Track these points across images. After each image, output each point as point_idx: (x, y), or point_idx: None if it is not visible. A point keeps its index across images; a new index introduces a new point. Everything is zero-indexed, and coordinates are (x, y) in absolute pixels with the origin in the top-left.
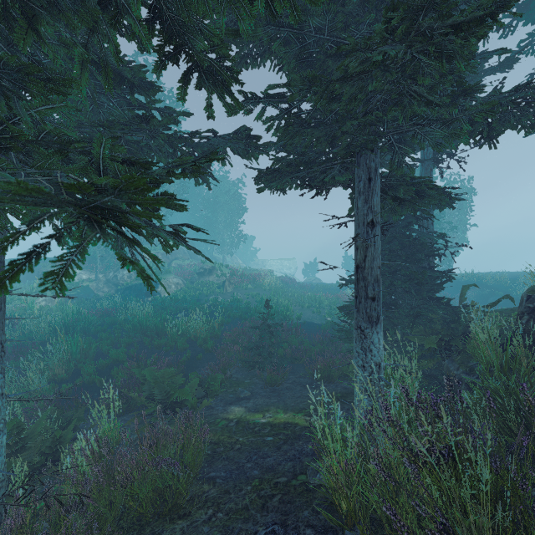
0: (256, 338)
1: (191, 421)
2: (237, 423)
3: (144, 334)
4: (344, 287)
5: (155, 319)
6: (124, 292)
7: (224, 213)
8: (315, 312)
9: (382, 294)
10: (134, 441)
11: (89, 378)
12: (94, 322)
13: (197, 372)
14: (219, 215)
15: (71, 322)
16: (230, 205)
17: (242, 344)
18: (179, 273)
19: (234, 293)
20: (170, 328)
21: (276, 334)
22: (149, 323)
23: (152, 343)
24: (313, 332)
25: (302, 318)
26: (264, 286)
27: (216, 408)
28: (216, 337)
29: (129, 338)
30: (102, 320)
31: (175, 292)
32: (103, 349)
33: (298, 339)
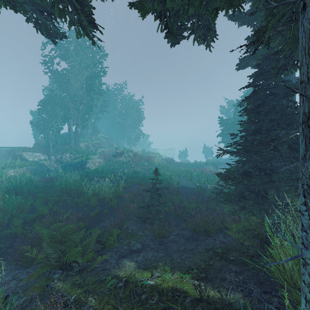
0: (148, 198)
1: (58, 309)
2: (126, 285)
3: (68, 195)
4: (205, 165)
5: (76, 184)
6: (66, 167)
7: (130, 120)
8: (188, 180)
9: (259, 161)
10: (19, 306)
11: (15, 229)
12: (37, 186)
13: (102, 225)
14: (127, 121)
15: (22, 186)
16: (134, 115)
17: (138, 202)
18: (101, 156)
19: (135, 168)
20: (87, 190)
21: (163, 196)
22: (72, 187)
23: (72, 201)
24: (188, 193)
25: (180, 184)
26: (155, 163)
27: (110, 262)
28: (120, 197)
29: (56, 198)
30: (46, 185)
31: (98, 167)
32: (35, 206)
33: (179, 199)
